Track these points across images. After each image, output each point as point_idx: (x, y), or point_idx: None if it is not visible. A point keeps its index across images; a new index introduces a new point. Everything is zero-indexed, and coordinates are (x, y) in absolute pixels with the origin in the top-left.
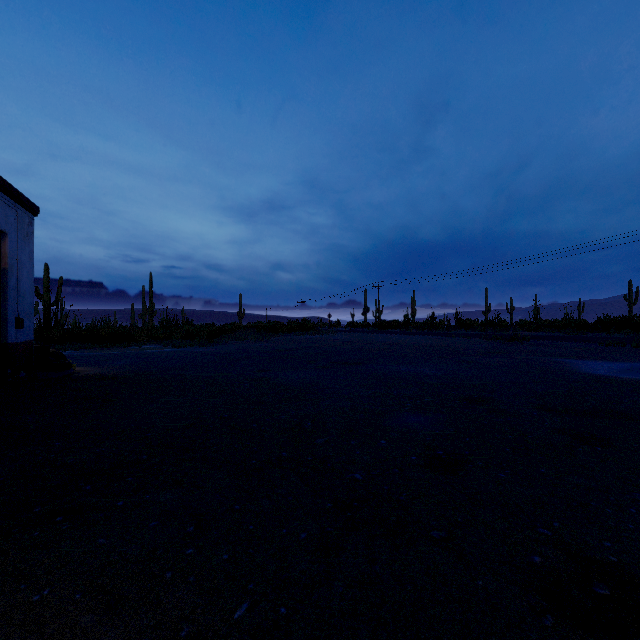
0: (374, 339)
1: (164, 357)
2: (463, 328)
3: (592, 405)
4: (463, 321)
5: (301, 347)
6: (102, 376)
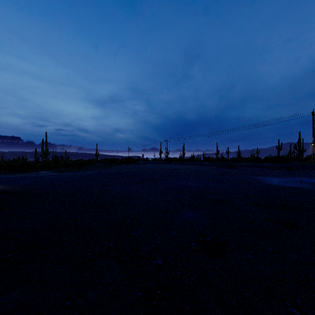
0: (165, 167)
1: (49, 178)
2: (207, 161)
3: (279, 202)
4: (207, 158)
5: (128, 171)
6: (5, 191)
